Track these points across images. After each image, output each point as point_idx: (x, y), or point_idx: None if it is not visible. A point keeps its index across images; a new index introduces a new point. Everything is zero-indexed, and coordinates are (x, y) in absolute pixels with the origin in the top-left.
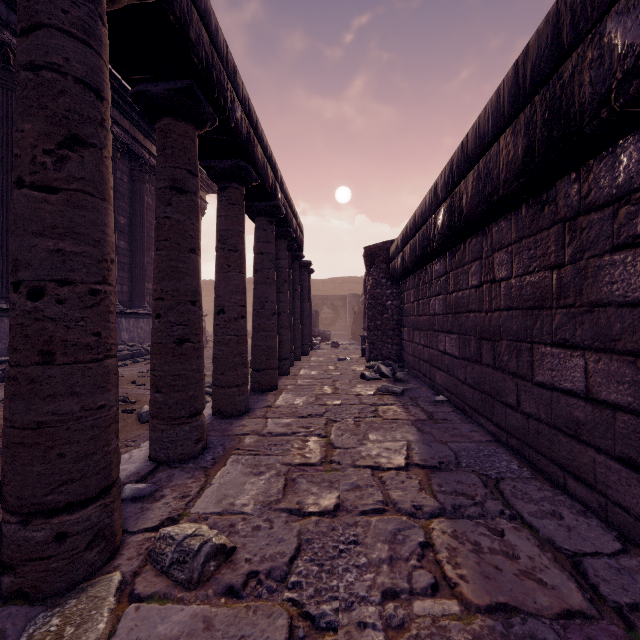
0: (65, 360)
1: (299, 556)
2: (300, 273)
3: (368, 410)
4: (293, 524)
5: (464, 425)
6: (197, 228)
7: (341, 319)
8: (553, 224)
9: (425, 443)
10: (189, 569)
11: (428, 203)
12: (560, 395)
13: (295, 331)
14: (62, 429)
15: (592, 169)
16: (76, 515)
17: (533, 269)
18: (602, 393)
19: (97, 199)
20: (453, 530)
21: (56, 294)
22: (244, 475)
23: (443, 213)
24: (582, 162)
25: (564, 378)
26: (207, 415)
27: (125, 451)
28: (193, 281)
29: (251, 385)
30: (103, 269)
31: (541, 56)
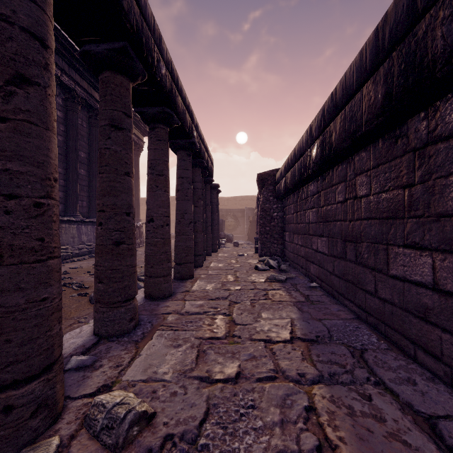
0: (12, 261)
1: (207, 420)
2: (211, 193)
3: (261, 294)
4: (203, 390)
5: (333, 306)
6: (131, 157)
7: (240, 226)
8: (405, 153)
9: (304, 320)
10: (115, 435)
11: (305, 140)
12: (411, 285)
13: (207, 235)
14: (9, 319)
15: (439, 108)
16: (21, 390)
17: (388, 188)
18: (447, 285)
19: (41, 128)
20: (331, 395)
21: (4, 206)
22: (166, 347)
23: (316, 147)
24: (430, 103)
25: (414, 272)
26: (140, 298)
27: (77, 326)
28: (127, 197)
29: (174, 275)
30: (46, 186)
31: (398, 20)
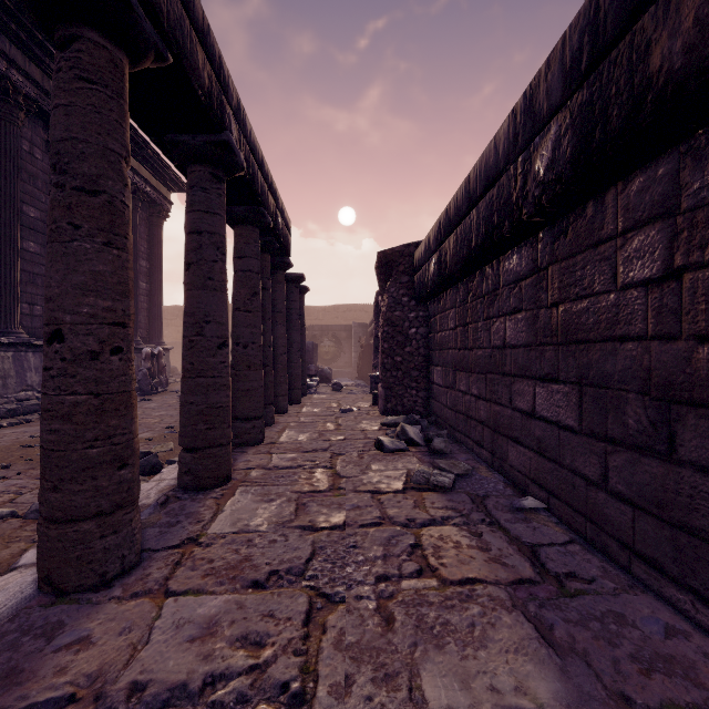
0: None
1: None
2: (288, 290)
3: (402, 545)
4: None
5: (631, 601)
6: None
7: (345, 354)
8: None
9: None
10: None
11: (504, 142)
12: None
13: (279, 371)
14: None
15: None
16: None
17: None
18: None
19: None
20: None
21: None
22: None
23: (556, 135)
24: None
25: None
26: (26, 584)
27: None
28: None
29: (178, 477)
30: None
31: None
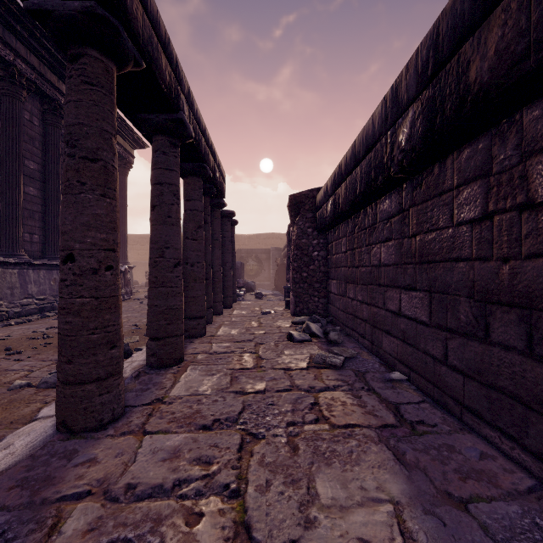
0: None
1: None
2: (223, 223)
3: (305, 403)
4: None
5: (460, 438)
6: None
7: (265, 271)
8: None
9: (427, 509)
10: None
11: (379, 119)
12: None
13: (216, 283)
14: None
15: None
16: None
17: None
18: None
19: None
20: None
21: None
22: None
23: (412, 118)
24: None
25: None
26: (48, 427)
27: None
28: None
29: (146, 358)
30: None
31: None
